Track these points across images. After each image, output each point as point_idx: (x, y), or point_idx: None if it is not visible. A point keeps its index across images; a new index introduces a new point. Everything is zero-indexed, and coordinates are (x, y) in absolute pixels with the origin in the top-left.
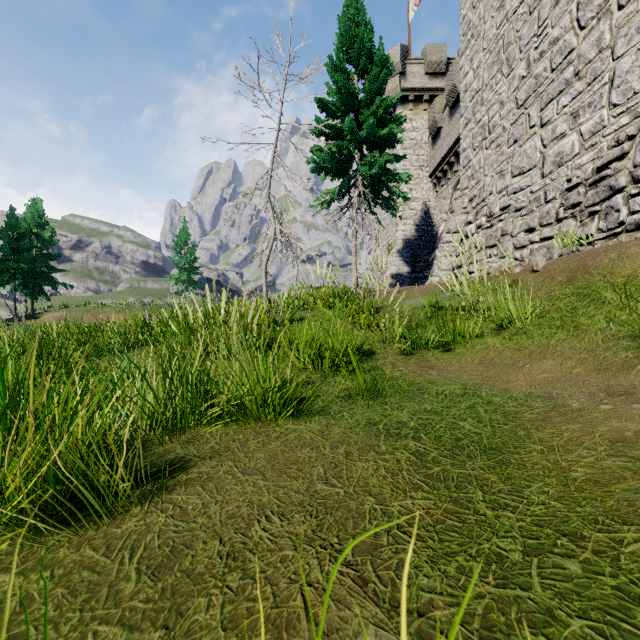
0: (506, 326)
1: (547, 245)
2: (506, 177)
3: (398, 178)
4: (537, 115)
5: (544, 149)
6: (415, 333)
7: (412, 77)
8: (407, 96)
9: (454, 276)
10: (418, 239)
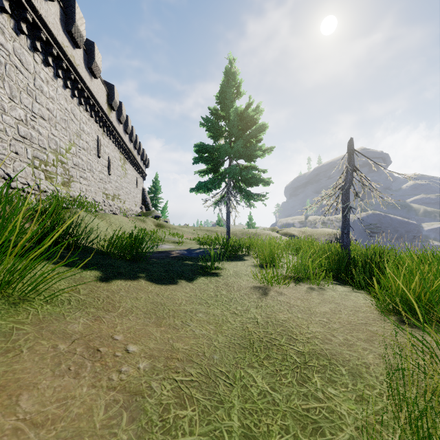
0: None
1: None
2: None
3: None
4: None
5: None
6: None
7: None
8: None
9: None
10: None
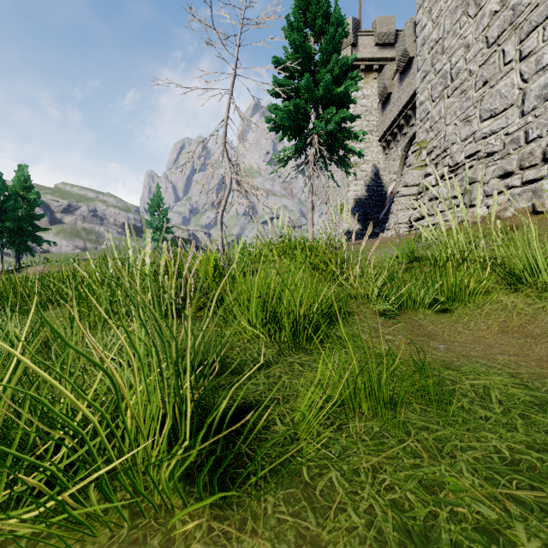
0: (522, 279)
1: (533, 188)
2: (473, 123)
3: (353, 136)
4: (515, 49)
5: (525, 84)
6: (401, 288)
7: (363, 48)
8: (358, 66)
9: (412, 229)
10: (368, 198)
